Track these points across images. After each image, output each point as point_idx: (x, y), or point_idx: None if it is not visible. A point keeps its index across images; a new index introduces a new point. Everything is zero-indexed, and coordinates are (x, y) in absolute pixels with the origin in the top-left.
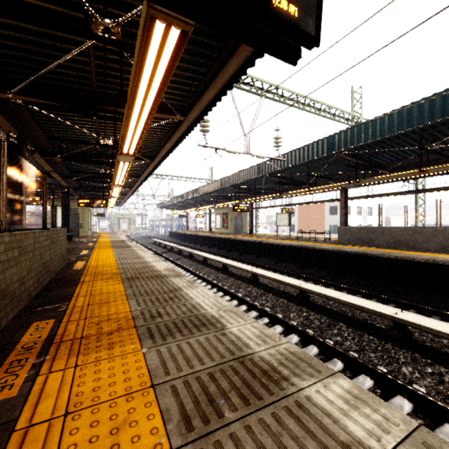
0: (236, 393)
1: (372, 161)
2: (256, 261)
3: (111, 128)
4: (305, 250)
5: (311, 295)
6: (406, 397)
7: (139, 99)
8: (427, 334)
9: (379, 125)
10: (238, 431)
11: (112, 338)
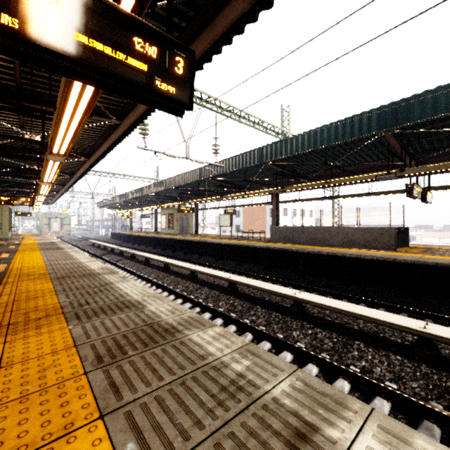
0: (140, 342)
1: (295, 171)
2: (199, 260)
3: (38, 123)
4: (241, 248)
5: (240, 286)
6: (289, 351)
7: (69, 110)
8: (317, 308)
9: (295, 143)
10: (135, 359)
11: (40, 322)
